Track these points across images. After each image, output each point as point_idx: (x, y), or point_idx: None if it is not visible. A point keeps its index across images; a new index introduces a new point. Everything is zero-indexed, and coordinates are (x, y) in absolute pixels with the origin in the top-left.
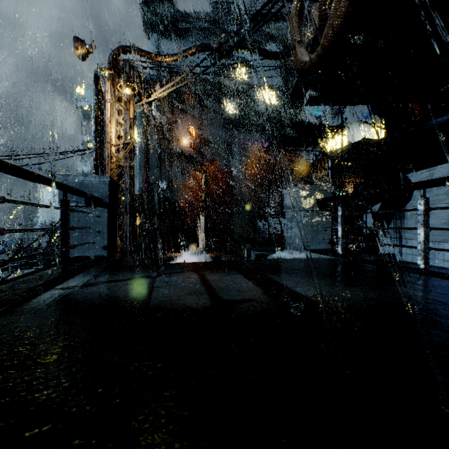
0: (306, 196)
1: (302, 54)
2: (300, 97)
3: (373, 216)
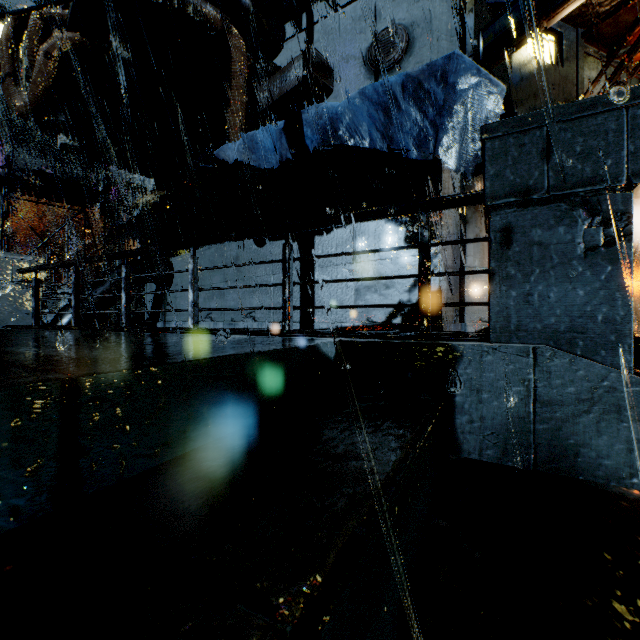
0: (0, 264)
1: (14, 92)
2: (55, 136)
3: (152, 299)
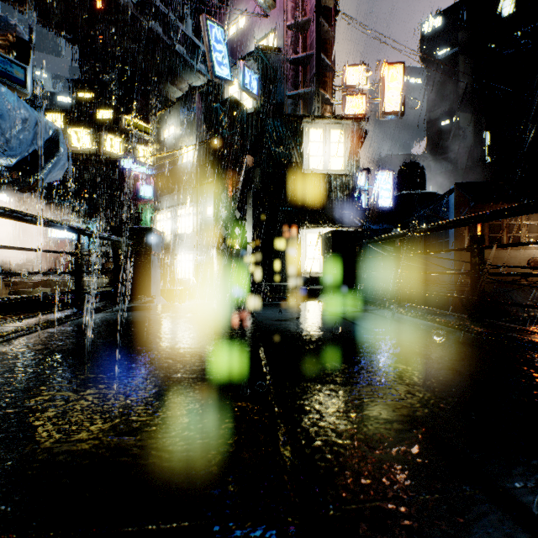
0: None
1: None
2: None
3: None
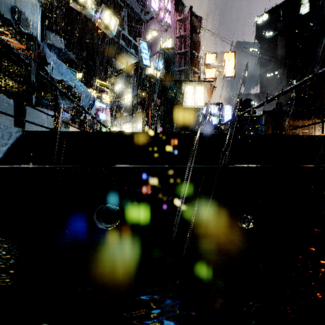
0: None
1: None
2: None
3: None
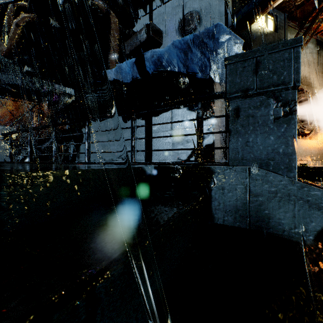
0: None
1: (0, 44)
2: (23, 67)
3: (73, 150)
